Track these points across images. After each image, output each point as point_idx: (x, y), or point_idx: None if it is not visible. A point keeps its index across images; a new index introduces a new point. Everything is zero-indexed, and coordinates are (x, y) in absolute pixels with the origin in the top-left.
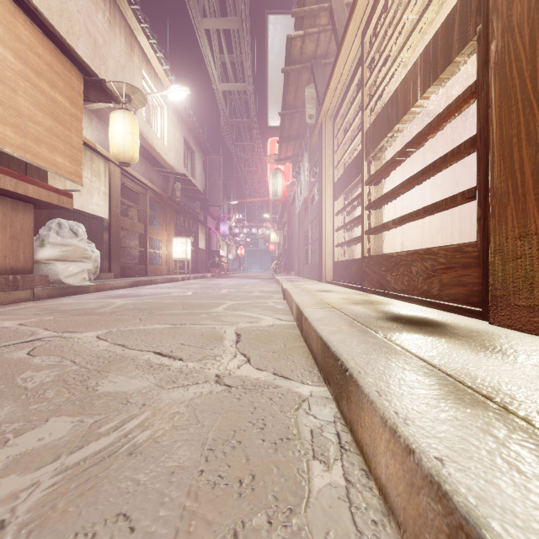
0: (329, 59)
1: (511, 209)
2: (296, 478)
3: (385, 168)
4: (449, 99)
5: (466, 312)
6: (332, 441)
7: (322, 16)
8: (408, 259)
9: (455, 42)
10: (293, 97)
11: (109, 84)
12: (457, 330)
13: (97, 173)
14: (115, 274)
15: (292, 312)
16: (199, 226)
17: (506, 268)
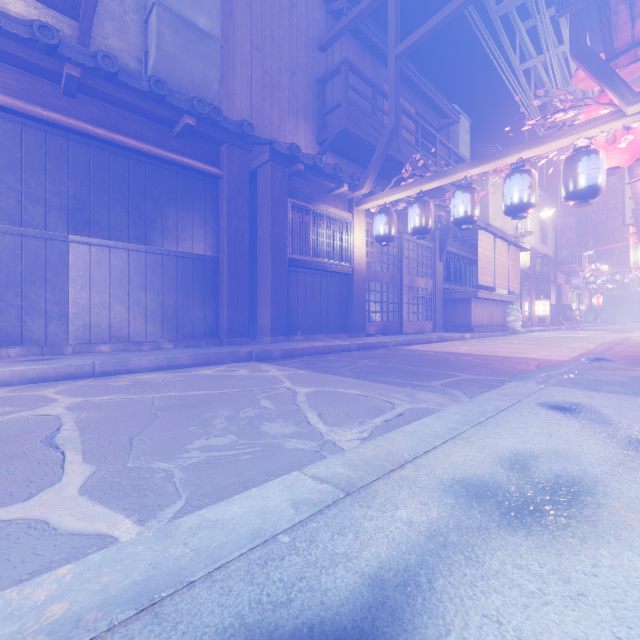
0: None
1: None
2: None
3: None
4: None
5: None
6: None
7: None
8: None
9: None
10: None
11: (516, 234)
12: None
13: None
14: None
15: None
16: (550, 285)
17: None
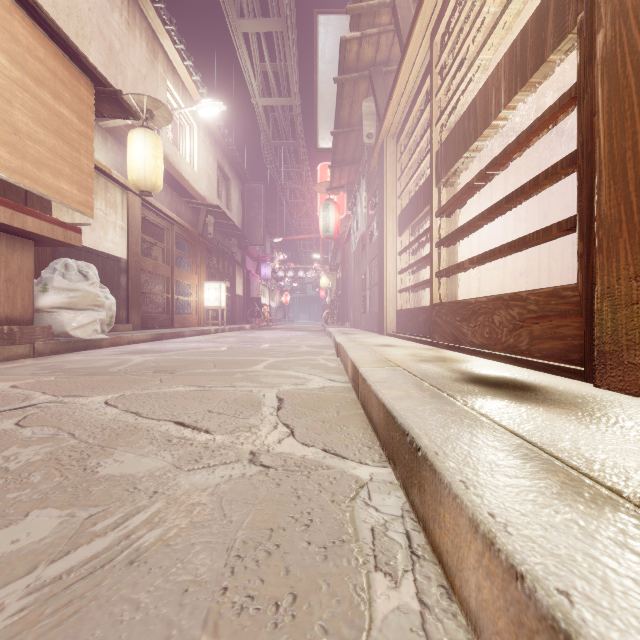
0: (392, 66)
1: (624, 241)
2: (353, 600)
3: (460, 196)
4: (536, 115)
5: (564, 371)
6: (400, 544)
7: (383, 14)
8: (490, 307)
9: (549, 36)
10: (348, 112)
11: (127, 97)
12: (556, 395)
13: (112, 204)
14: (135, 326)
15: (347, 371)
16: (235, 268)
17: (618, 316)
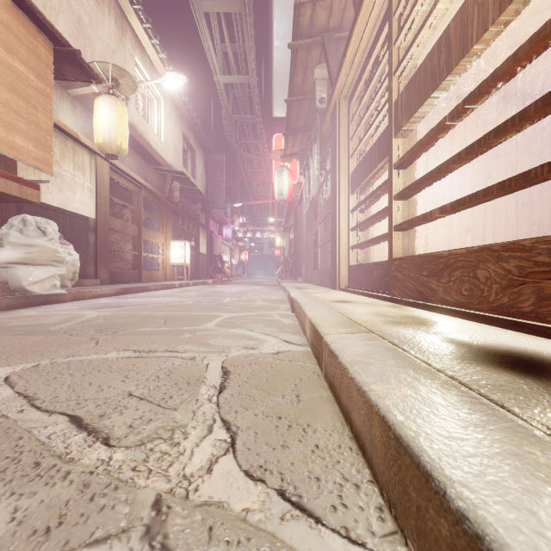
0: (343, 32)
1: None
2: None
3: (426, 140)
4: (484, 76)
5: None
6: None
7: None
8: (471, 259)
9: None
10: (301, 80)
11: (93, 65)
12: None
13: (80, 167)
14: (103, 281)
15: (304, 330)
16: (200, 229)
17: None
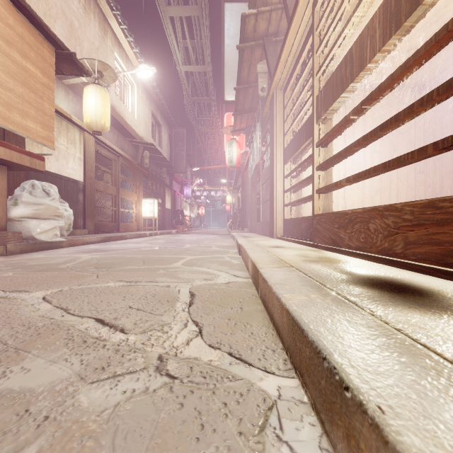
0: (279, 37)
1: None
2: None
3: (337, 128)
4: (388, 72)
5: (442, 273)
6: None
7: None
8: (365, 216)
9: None
10: (247, 73)
11: (83, 61)
12: None
13: (72, 141)
14: (90, 231)
15: (248, 268)
16: (165, 189)
17: None
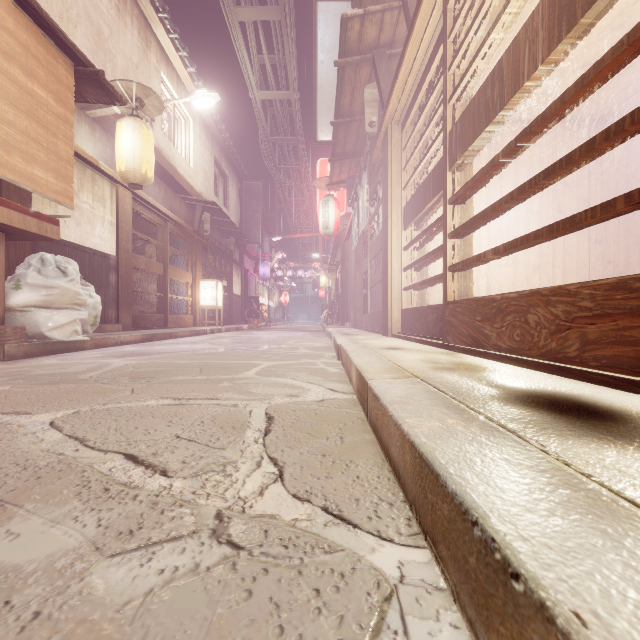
0: (396, 49)
1: None
2: None
3: (481, 177)
4: (551, 99)
5: None
6: None
7: None
8: (522, 304)
9: None
10: (349, 100)
11: (115, 84)
12: None
13: (100, 198)
14: (125, 326)
15: (350, 378)
16: (233, 267)
17: None
